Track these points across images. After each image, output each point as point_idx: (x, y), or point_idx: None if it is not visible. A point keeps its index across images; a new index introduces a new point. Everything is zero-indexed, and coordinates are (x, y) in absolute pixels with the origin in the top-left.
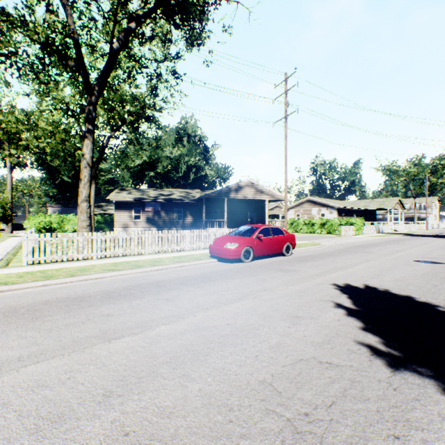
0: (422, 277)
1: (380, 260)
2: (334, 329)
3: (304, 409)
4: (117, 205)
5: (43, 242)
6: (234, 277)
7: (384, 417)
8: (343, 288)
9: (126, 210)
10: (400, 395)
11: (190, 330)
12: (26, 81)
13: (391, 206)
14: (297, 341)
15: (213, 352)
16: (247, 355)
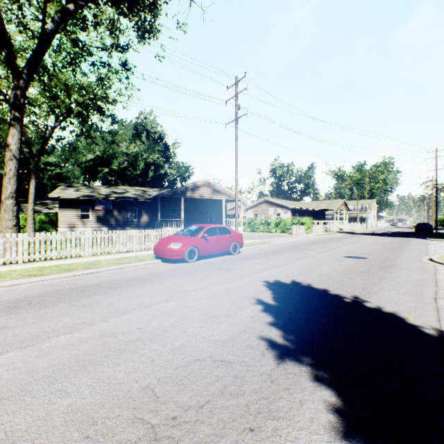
0: (344, 271)
1: (316, 256)
2: (244, 325)
3: (175, 413)
4: (62, 203)
5: None
6: (171, 277)
7: (249, 411)
8: (271, 284)
9: (72, 208)
10: (274, 387)
11: (92, 338)
12: None
13: (337, 207)
14: (202, 341)
15: (107, 360)
16: (142, 360)
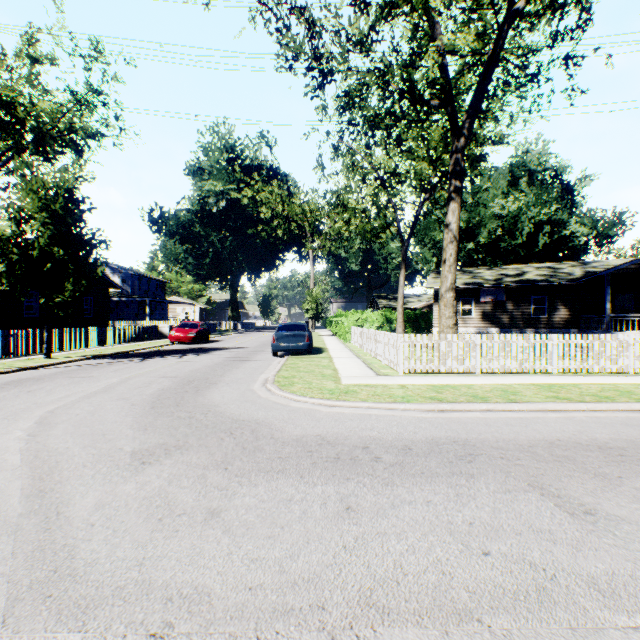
0: None
1: None
2: None
3: None
4: (437, 295)
5: (418, 345)
6: None
7: None
8: None
9: None
10: None
11: None
12: (337, 158)
13: None
14: None
15: None
16: None
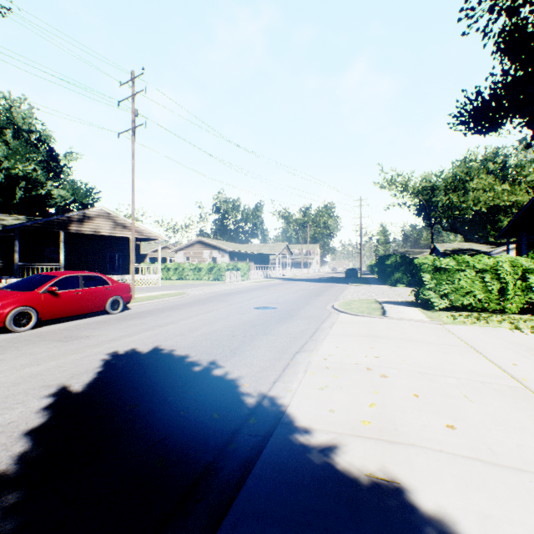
0: (236, 327)
1: (223, 310)
2: None
3: None
4: None
5: None
6: None
7: None
8: (116, 357)
9: None
10: None
11: None
12: None
13: (280, 251)
14: None
15: None
16: None
